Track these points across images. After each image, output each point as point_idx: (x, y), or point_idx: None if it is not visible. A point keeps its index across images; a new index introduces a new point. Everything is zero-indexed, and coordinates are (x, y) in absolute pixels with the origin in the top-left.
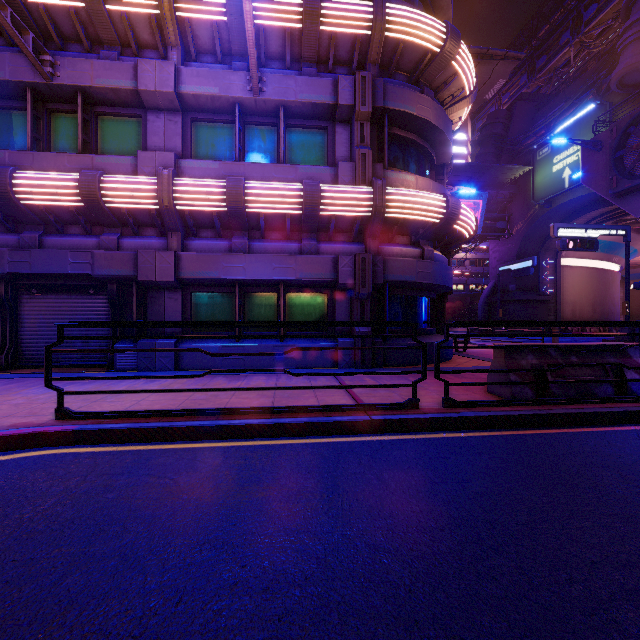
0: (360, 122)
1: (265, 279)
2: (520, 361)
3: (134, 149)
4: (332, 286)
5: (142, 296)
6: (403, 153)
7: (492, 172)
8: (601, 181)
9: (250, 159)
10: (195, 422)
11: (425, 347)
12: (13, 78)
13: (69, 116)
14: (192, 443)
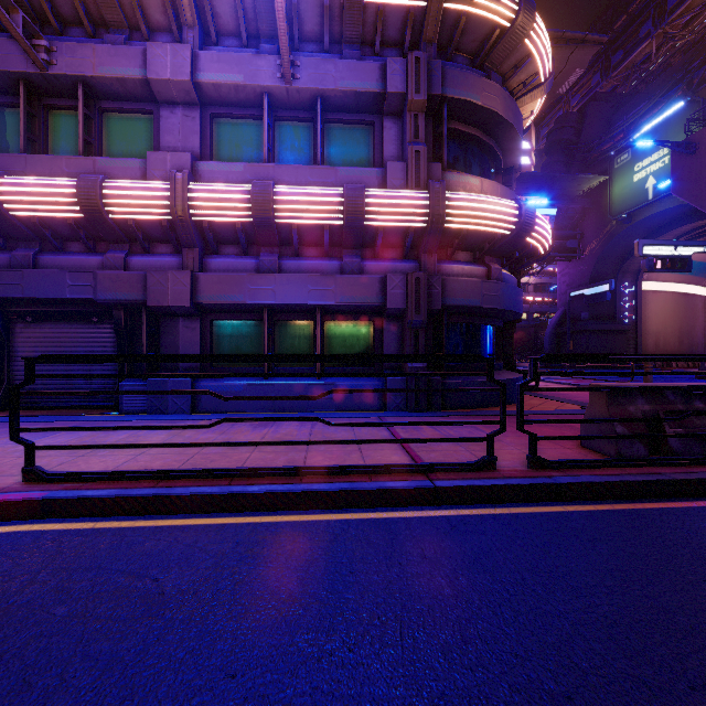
0: (413, 113)
1: (299, 304)
2: (627, 407)
3: (145, 151)
4: (379, 312)
5: (154, 325)
6: (464, 152)
7: (562, 183)
8: (695, 190)
9: (281, 161)
10: (200, 488)
11: (504, 389)
12: (3, 68)
13: (70, 113)
14: (195, 518)
